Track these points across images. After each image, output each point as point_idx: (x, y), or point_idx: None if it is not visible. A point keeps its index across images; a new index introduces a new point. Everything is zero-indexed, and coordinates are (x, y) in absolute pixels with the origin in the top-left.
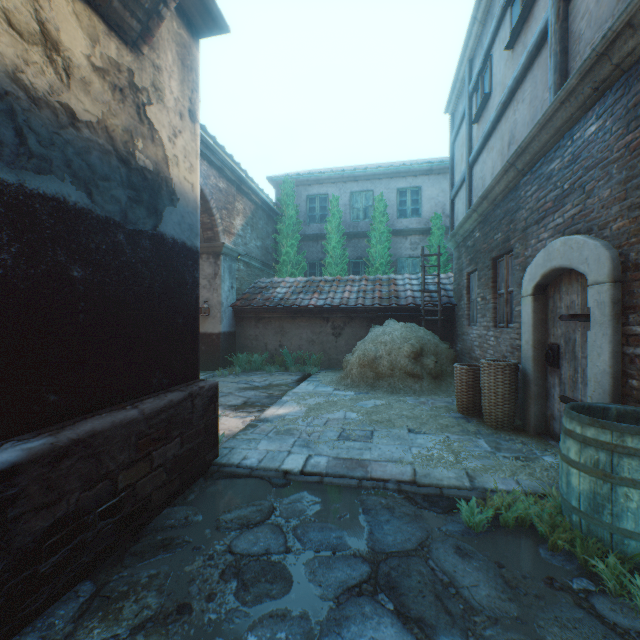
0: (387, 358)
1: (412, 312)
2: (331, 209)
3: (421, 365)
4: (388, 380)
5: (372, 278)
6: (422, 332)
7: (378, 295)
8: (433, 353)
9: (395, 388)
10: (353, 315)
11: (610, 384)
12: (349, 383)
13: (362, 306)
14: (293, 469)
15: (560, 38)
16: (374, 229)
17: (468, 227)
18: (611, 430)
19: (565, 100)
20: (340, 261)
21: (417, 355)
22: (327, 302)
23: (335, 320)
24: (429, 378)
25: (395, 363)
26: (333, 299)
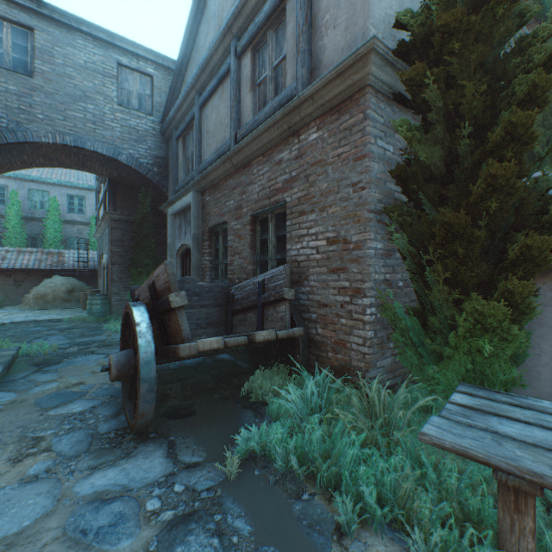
0: (53, 294)
1: (73, 272)
2: (12, 199)
3: (73, 297)
4: (53, 304)
5: (47, 251)
6: (75, 282)
7: (51, 262)
8: (80, 291)
9: (57, 307)
10: (32, 273)
11: (107, 290)
12: (29, 308)
13: (39, 268)
14: (8, 322)
15: (105, 202)
16: (50, 219)
17: (98, 236)
18: (93, 296)
19: (103, 221)
20: (20, 236)
21: (70, 292)
22: (11, 265)
23: (17, 276)
24: (76, 302)
25: (58, 296)
26: (16, 263)
